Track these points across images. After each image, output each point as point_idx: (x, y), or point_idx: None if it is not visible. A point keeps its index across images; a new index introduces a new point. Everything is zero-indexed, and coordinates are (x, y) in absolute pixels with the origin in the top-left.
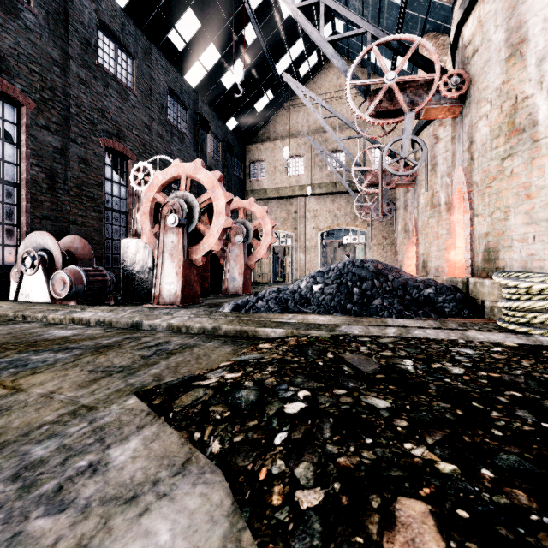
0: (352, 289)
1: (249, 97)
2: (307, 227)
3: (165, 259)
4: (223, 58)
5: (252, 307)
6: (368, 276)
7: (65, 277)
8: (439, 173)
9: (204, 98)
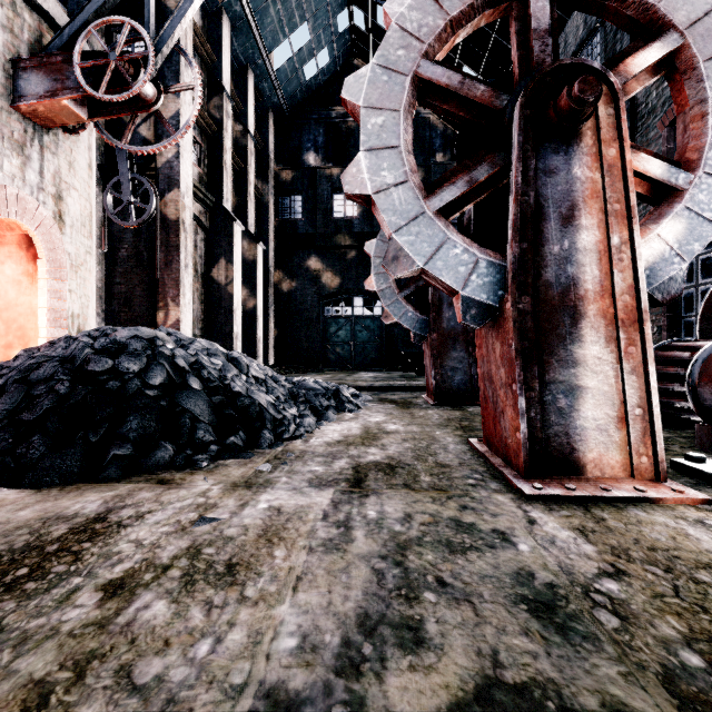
0: None
1: None
2: None
3: None
4: None
5: None
6: None
7: None
8: None
9: None
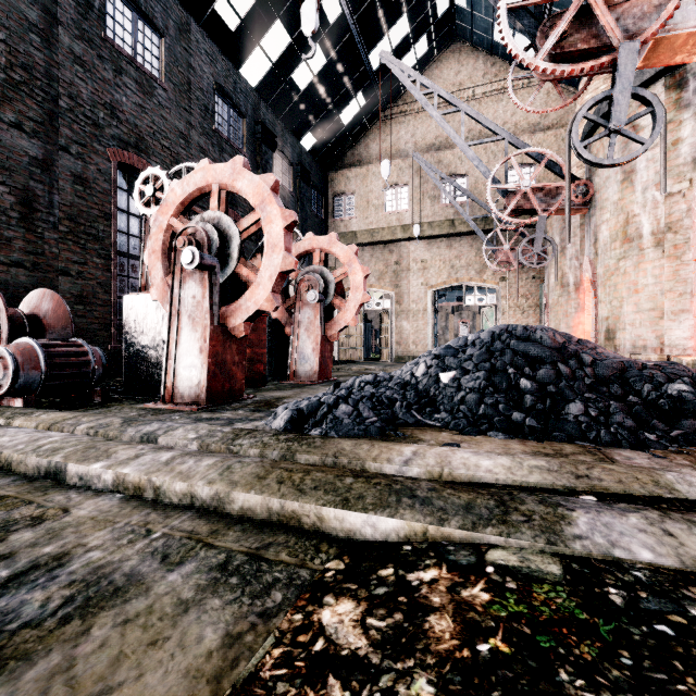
0: (516, 382)
1: (332, 102)
2: (413, 283)
3: (183, 327)
4: (295, 43)
5: (325, 417)
6: (544, 357)
7: (7, 358)
8: (640, 184)
9: (268, 102)
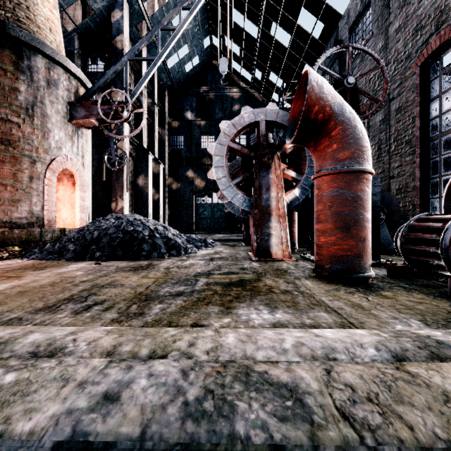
0: None
1: None
2: None
3: None
4: None
5: None
6: None
7: None
8: None
9: None
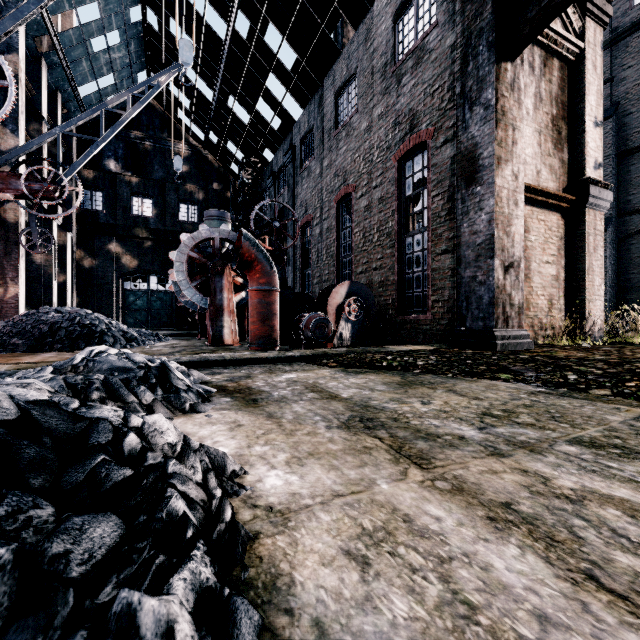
0: None
1: None
2: None
3: None
4: None
5: None
6: None
7: None
8: None
9: None
